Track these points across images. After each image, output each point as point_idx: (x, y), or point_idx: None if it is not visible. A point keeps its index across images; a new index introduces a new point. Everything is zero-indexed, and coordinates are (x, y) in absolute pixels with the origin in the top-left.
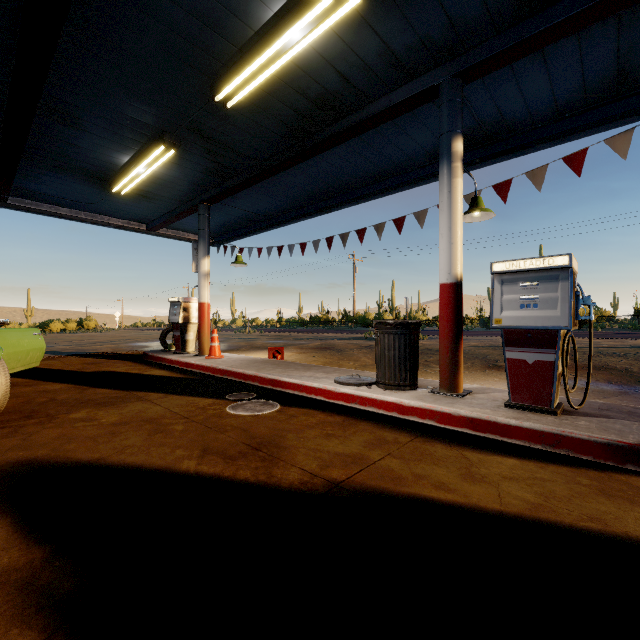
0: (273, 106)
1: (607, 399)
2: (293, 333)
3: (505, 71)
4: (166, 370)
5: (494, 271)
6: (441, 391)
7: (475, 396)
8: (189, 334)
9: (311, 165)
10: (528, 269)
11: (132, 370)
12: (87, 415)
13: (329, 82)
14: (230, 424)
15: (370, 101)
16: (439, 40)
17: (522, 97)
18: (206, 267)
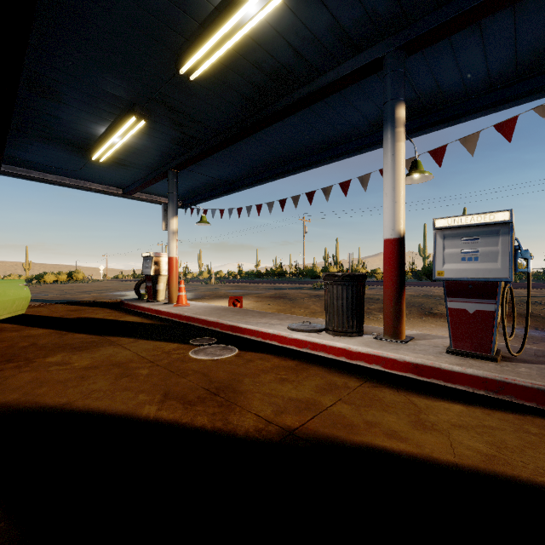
0: (232, 79)
1: (537, 344)
2: (251, 284)
3: (444, 44)
4: (139, 316)
5: (436, 227)
6: (385, 337)
7: (417, 342)
8: (160, 285)
9: (266, 135)
10: (469, 224)
11: (109, 316)
12: (62, 359)
13: (283, 56)
14: (191, 368)
15: (320, 74)
16: (384, 14)
17: (458, 69)
18: (174, 226)
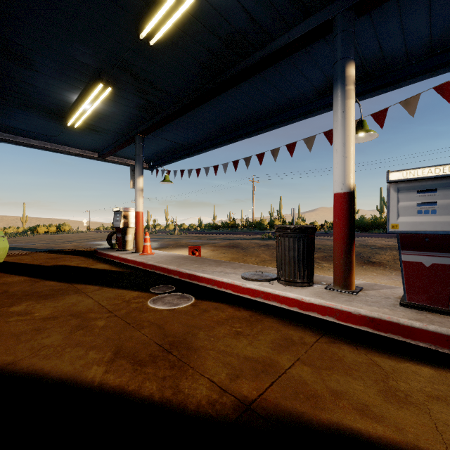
0: (189, 46)
1: None
2: (209, 234)
3: (392, 6)
4: (108, 264)
5: (391, 180)
6: (336, 288)
7: (367, 293)
8: (128, 236)
9: (222, 101)
10: (427, 177)
11: (82, 264)
12: (25, 308)
13: (237, 20)
14: (148, 319)
15: (271, 39)
16: None
17: (402, 34)
18: (141, 184)
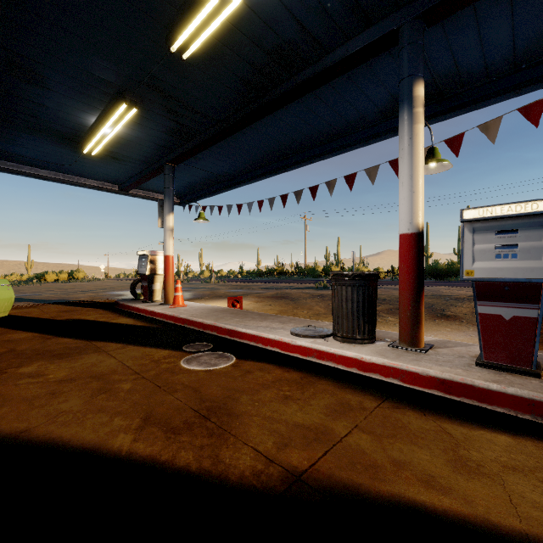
0: (229, 59)
1: None
2: (252, 283)
3: (467, 14)
4: (132, 318)
5: (465, 219)
6: (401, 345)
7: (438, 351)
8: (156, 284)
9: (267, 124)
10: (506, 215)
11: (101, 318)
12: (37, 369)
13: (285, 30)
14: (181, 382)
15: (326, 52)
16: None
17: (481, 46)
18: (171, 223)
